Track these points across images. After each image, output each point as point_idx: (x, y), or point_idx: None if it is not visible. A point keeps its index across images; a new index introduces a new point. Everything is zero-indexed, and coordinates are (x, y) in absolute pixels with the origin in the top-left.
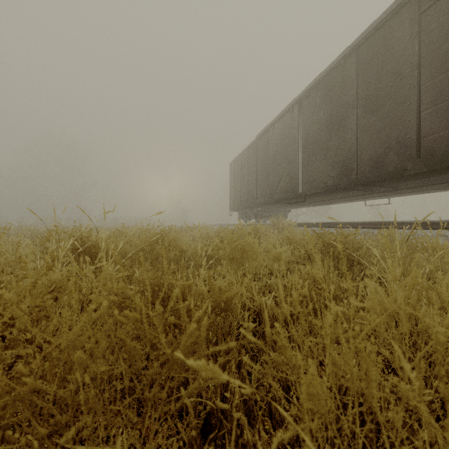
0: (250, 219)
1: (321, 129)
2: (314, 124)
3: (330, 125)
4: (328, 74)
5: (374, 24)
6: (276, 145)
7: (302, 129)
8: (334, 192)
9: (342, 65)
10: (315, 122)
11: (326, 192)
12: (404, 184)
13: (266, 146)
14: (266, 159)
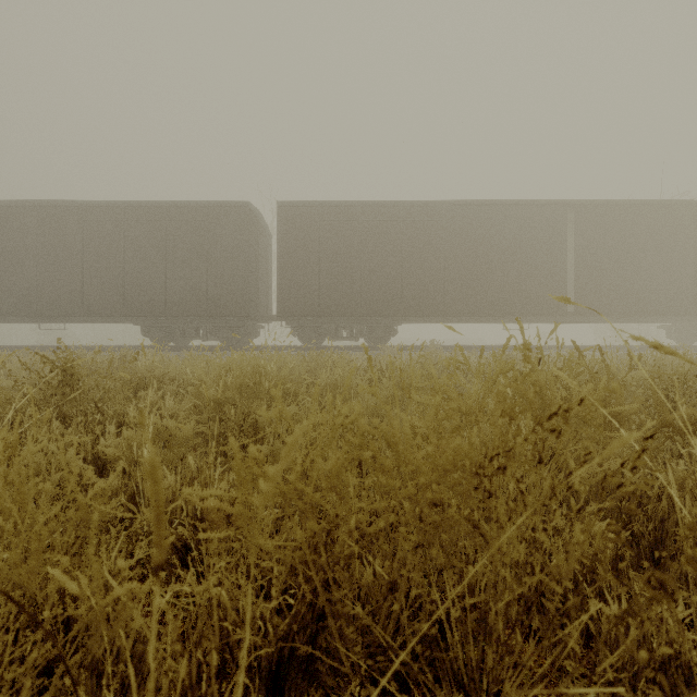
0: None
1: None
2: None
3: (8, 256)
4: (5, 206)
5: (53, 203)
6: None
7: None
8: (9, 316)
9: (22, 210)
10: None
11: None
12: (76, 319)
13: None
14: None
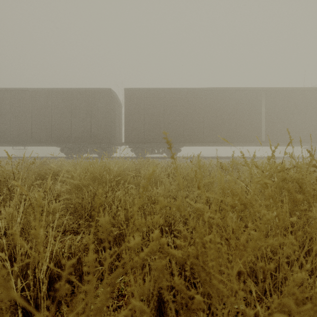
0: None
1: None
2: None
3: None
4: None
5: (18, 89)
6: None
7: None
8: None
9: (3, 92)
10: None
11: None
12: (29, 144)
13: None
14: None
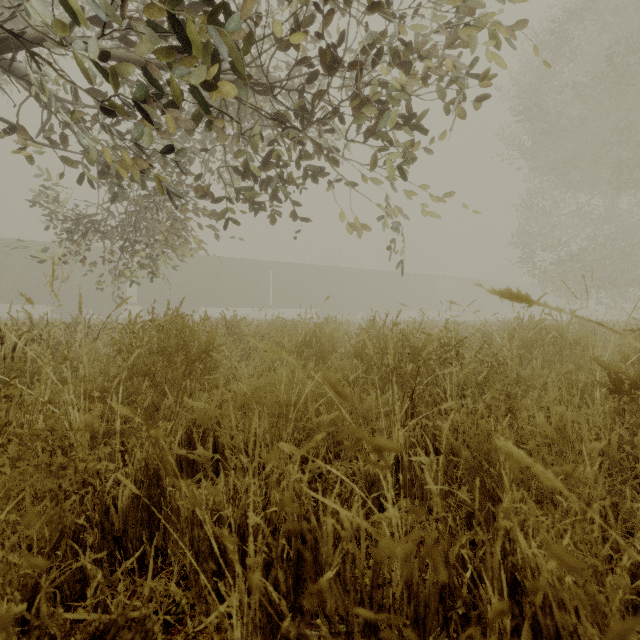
0: None
1: None
2: None
3: None
4: None
5: None
6: None
7: None
8: None
9: None
10: None
11: None
12: None
13: None
14: None
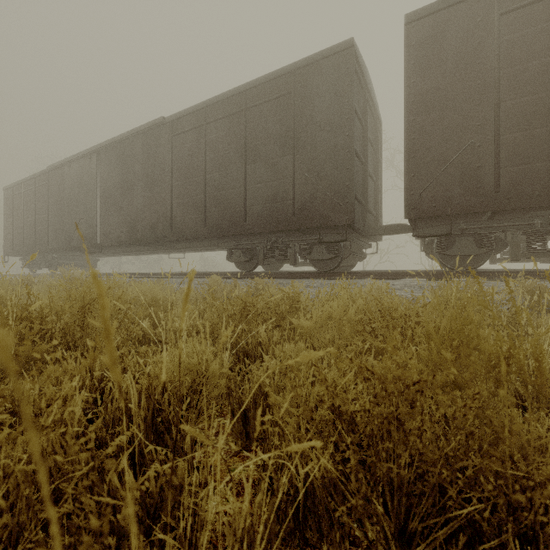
0: (40, 267)
1: (116, 187)
2: (111, 180)
3: (123, 187)
4: (122, 141)
5: (149, 124)
6: (74, 187)
7: (100, 181)
8: (132, 246)
9: (131, 141)
10: (111, 179)
11: (124, 245)
12: (177, 245)
13: (62, 183)
14: (62, 199)
